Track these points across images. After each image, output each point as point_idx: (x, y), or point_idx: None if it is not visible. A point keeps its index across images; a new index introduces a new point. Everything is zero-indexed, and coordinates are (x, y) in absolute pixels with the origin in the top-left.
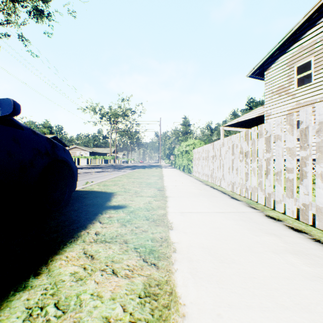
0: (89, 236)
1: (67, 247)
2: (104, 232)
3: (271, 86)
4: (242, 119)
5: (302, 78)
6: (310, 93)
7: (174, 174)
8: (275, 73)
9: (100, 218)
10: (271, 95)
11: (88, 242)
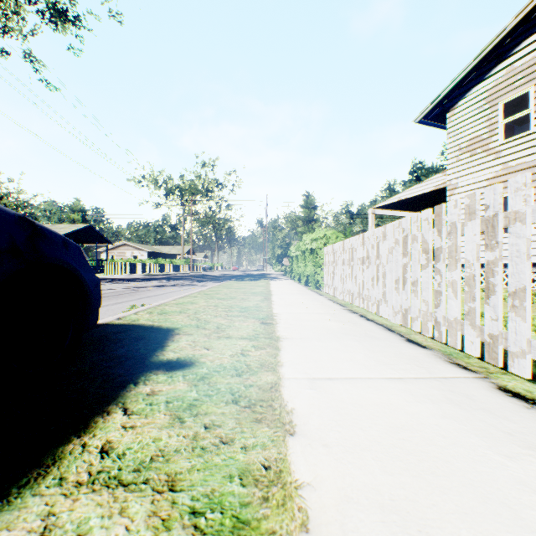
0: (81, 462)
1: (5, 505)
2: (125, 446)
3: (458, 138)
4: (407, 196)
5: (510, 125)
6: (527, 149)
7: (291, 290)
8: (465, 115)
9: (129, 396)
10: (457, 153)
11: (69, 485)
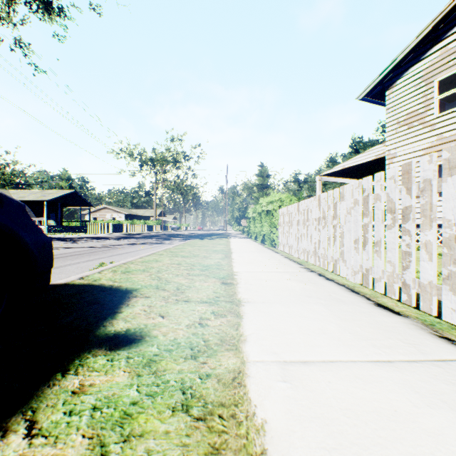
0: None
1: None
2: None
3: (397, 113)
4: (350, 165)
5: (441, 102)
6: None
7: (249, 248)
8: (403, 92)
9: (47, 397)
10: (396, 126)
11: None
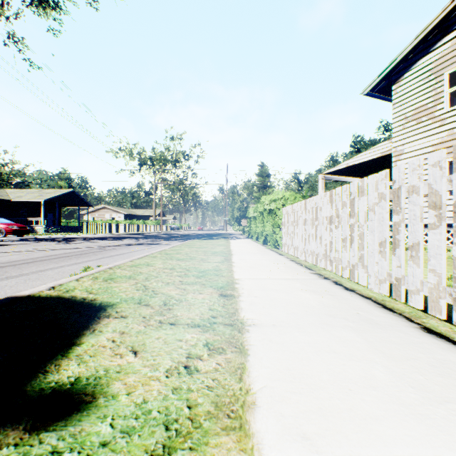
0: None
1: None
2: None
3: (404, 108)
4: (354, 162)
5: (449, 97)
6: None
7: (251, 249)
8: (411, 86)
9: None
10: (403, 121)
11: None
